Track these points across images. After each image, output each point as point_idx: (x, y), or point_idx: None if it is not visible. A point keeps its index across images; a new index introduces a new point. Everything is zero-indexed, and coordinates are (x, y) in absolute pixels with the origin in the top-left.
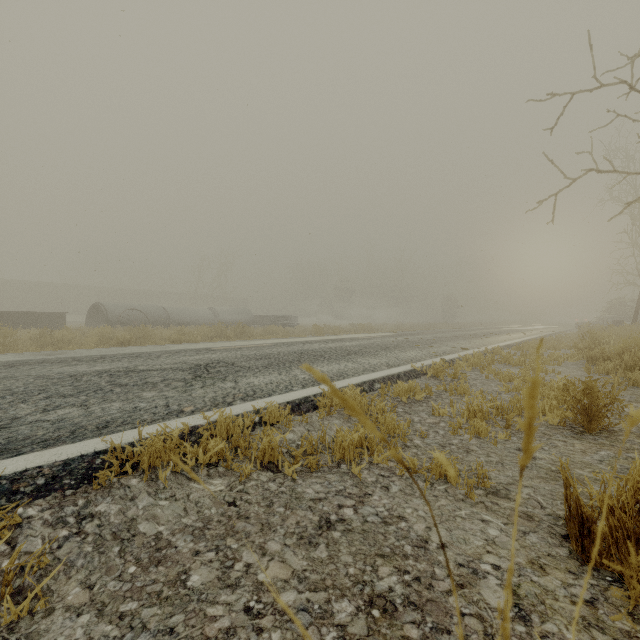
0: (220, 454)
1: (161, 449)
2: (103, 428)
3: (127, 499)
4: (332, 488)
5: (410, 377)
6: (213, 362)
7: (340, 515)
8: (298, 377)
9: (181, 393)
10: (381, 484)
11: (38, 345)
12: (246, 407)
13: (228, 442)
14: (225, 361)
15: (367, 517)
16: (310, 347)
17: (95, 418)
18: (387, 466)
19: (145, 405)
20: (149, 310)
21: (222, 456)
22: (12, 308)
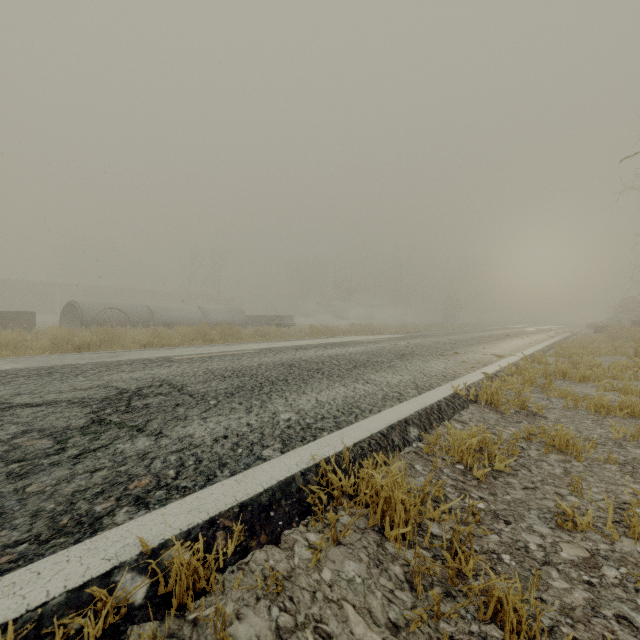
0: None
1: None
2: None
3: None
4: None
5: (455, 408)
6: (152, 385)
7: None
8: (278, 418)
9: (8, 481)
10: None
11: None
12: (126, 542)
13: None
14: (173, 382)
15: None
16: (304, 355)
17: None
18: None
19: None
20: (131, 309)
21: None
22: None
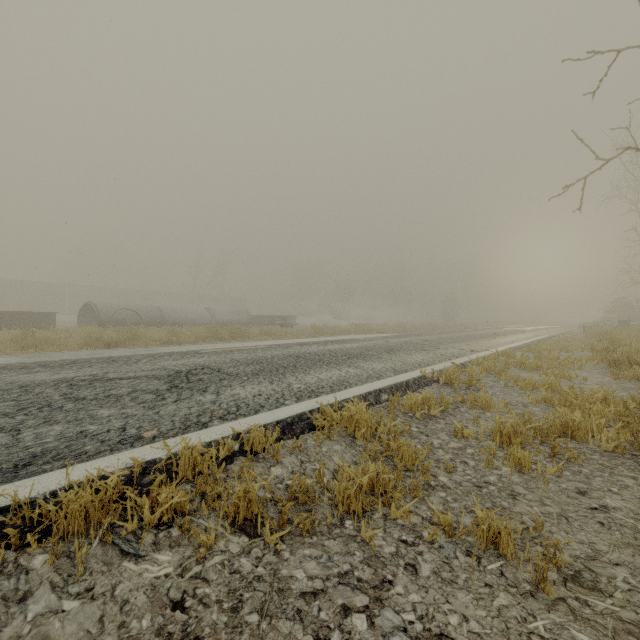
0: (176, 509)
1: (88, 505)
2: (23, 467)
3: (15, 599)
4: (333, 568)
5: (420, 385)
6: (197, 368)
7: (346, 632)
8: (292, 387)
9: (147, 410)
10: (404, 560)
11: (19, 347)
12: (224, 430)
13: (194, 483)
14: (211, 367)
15: (390, 637)
16: (308, 349)
17: (19, 450)
18: (409, 523)
19: (95, 428)
20: (143, 310)
21: (179, 511)
22: (5, 308)
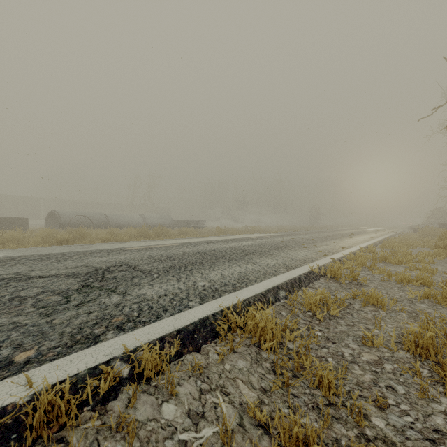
0: None
1: None
2: None
3: None
4: None
5: (310, 280)
6: (116, 265)
7: None
8: (197, 285)
9: (41, 317)
10: None
11: None
12: (115, 347)
13: None
14: (128, 263)
15: None
16: (213, 247)
17: None
18: None
19: None
20: (93, 216)
21: None
22: None
